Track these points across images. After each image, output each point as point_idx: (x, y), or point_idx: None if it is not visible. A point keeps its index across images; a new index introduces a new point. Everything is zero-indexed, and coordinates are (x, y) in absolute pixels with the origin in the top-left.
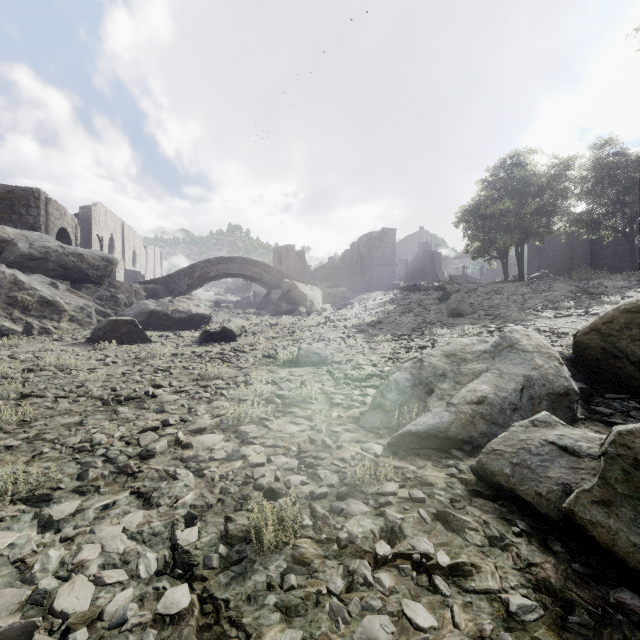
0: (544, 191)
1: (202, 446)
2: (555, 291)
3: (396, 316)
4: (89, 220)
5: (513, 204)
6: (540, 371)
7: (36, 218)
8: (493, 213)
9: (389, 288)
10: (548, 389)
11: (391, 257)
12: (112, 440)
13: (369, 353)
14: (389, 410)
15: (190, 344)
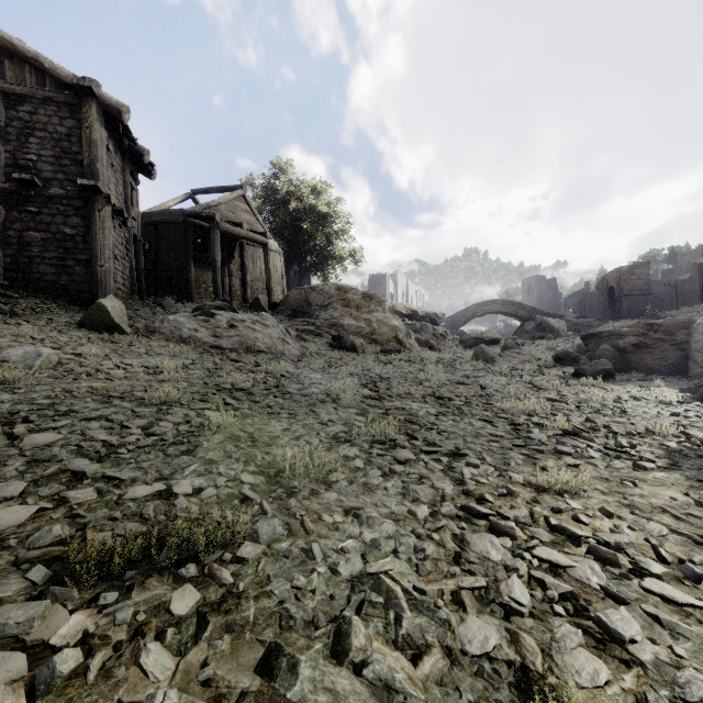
0: None
1: None
2: None
3: None
4: (395, 283)
5: None
6: None
7: (384, 290)
8: None
9: (636, 316)
10: None
11: (643, 287)
12: None
13: None
14: None
15: None
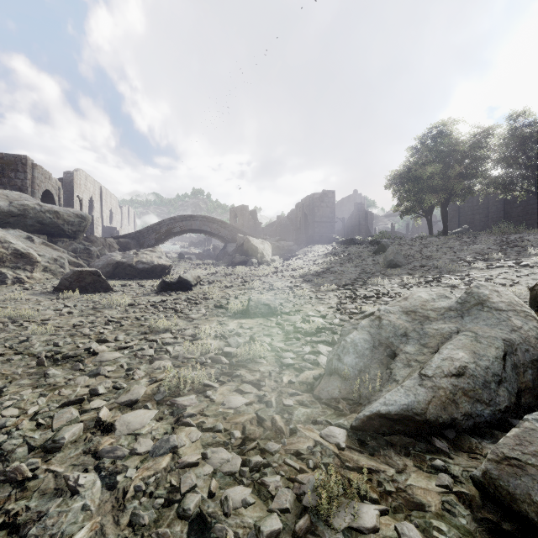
0: (466, 156)
1: (127, 429)
2: (481, 244)
3: (337, 266)
4: (71, 183)
5: (439, 168)
6: (521, 333)
7: (23, 181)
8: (422, 176)
9: (329, 242)
10: (532, 355)
11: (331, 215)
12: (23, 419)
13: (316, 303)
14: (348, 377)
15: (149, 293)
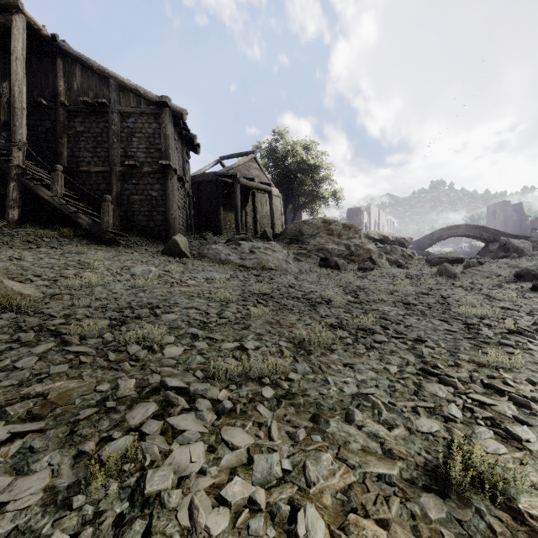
0: None
1: None
2: None
3: None
4: (369, 214)
5: None
6: None
7: (360, 220)
8: None
9: None
10: None
11: None
12: None
13: None
14: None
15: None
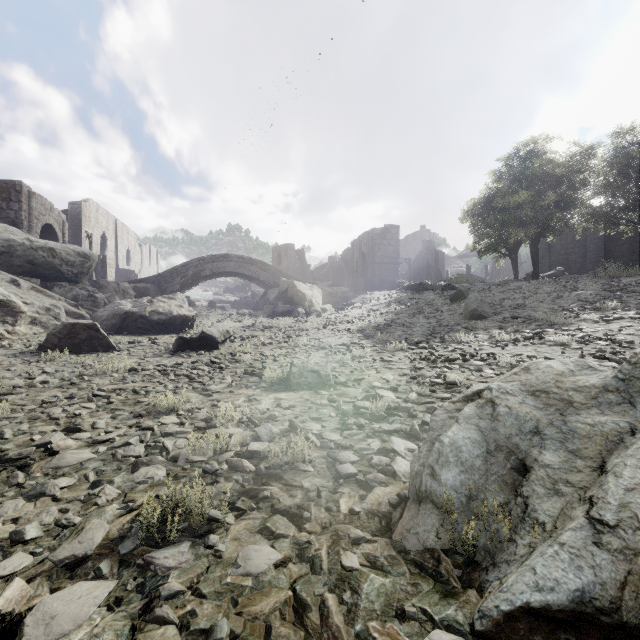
0: (563, 182)
1: (44, 635)
2: (585, 290)
3: (405, 318)
4: (79, 216)
5: (529, 196)
6: None
7: (17, 213)
8: (508, 205)
9: (392, 287)
10: None
11: (394, 255)
12: None
13: (383, 368)
14: (450, 509)
15: (161, 353)
